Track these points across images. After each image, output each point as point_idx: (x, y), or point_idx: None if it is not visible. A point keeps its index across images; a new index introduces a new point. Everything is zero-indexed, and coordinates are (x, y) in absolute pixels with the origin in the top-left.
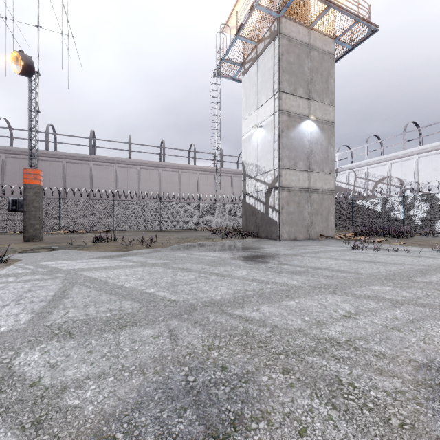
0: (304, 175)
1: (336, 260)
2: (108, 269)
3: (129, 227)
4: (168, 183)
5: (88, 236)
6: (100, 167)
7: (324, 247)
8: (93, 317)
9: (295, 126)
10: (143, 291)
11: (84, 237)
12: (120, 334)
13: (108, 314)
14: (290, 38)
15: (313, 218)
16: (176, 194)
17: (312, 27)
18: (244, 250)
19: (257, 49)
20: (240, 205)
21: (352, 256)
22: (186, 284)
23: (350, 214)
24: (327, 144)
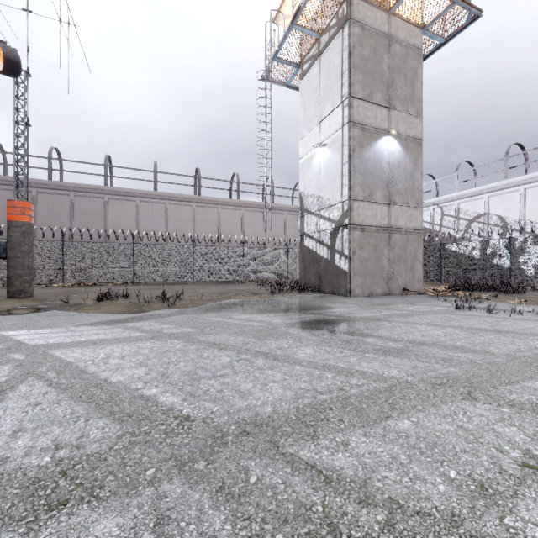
0: (382, 209)
1: (441, 328)
2: (98, 345)
3: (153, 278)
4: (204, 222)
5: (97, 291)
6: (117, 202)
7: (414, 307)
8: (11, 468)
9: (370, 143)
10: (137, 392)
11: (92, 292)
12: (39, 536)
13: (47, 459)
14: (364, 25)
15: (394, 267)
16: (214, 237)
17: (393, 12)
18: (304, 311)
19: (319, 42)
20: (295, 250)
21: (461, 321)
22: (215, 376)
23: (437, 261)
24: (413, 167)
